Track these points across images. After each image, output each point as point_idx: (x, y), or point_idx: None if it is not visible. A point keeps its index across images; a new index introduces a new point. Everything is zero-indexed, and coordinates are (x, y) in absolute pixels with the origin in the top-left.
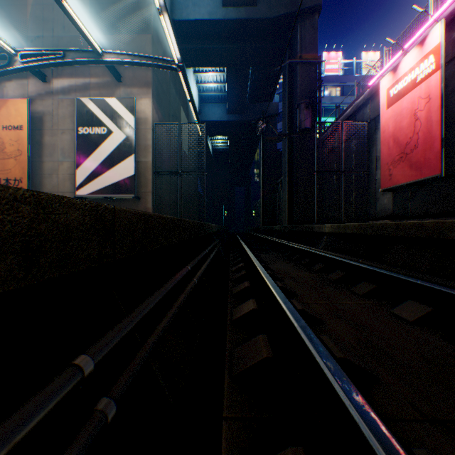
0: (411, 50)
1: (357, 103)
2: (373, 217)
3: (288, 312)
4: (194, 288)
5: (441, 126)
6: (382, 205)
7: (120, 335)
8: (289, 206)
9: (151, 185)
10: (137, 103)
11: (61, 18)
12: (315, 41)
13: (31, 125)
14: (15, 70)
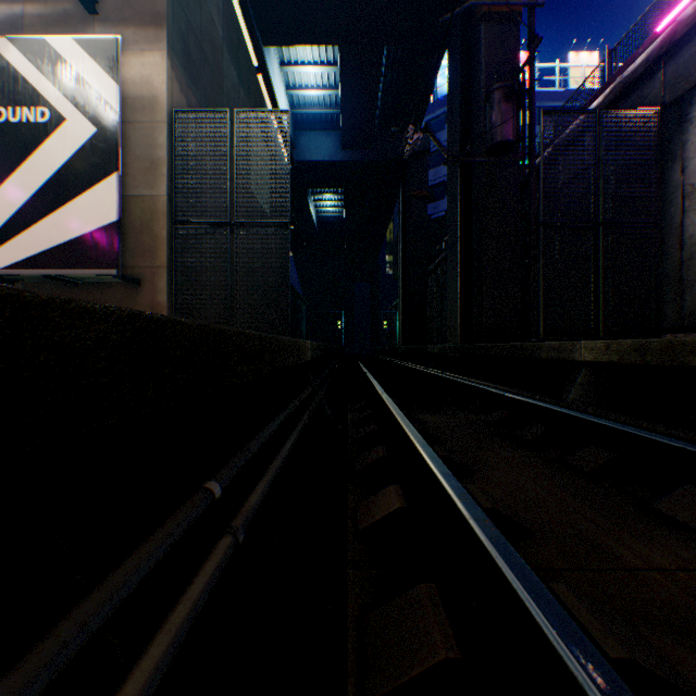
0: None
1: (625, 76)
2: (674, 326)
3: None
4: None
5: None
6: None
7: None
8: (463, 306)
9: (165, 252)
10: (133, 62)
11: None
12: None
13: None
14: None
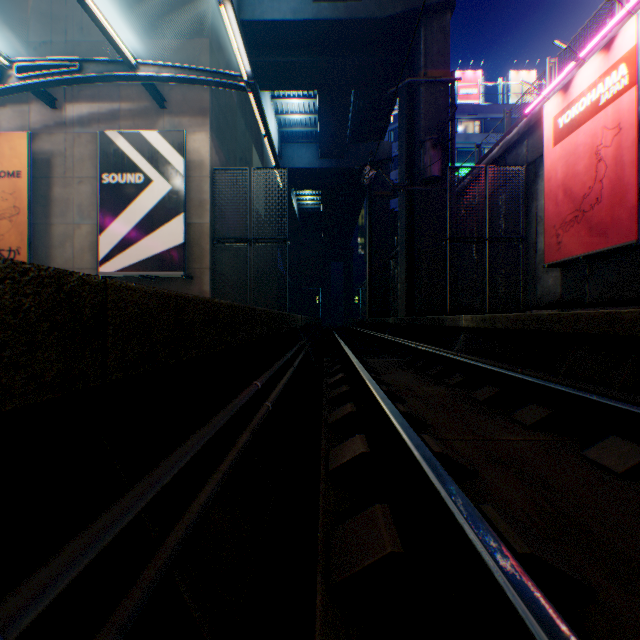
0: (591, 59)
1: (508, 139)
2: (532, 305)
3: (425, 465)
4: (267, 417)
5: (639, 169)
6: (546, 287)
7: (97, 547)
8: (409, 289)
9: (208, 259)
10: (188, 139)
11: (78, 16)
12: (446, 52)
13: (34, 171)
14: (9, 89)
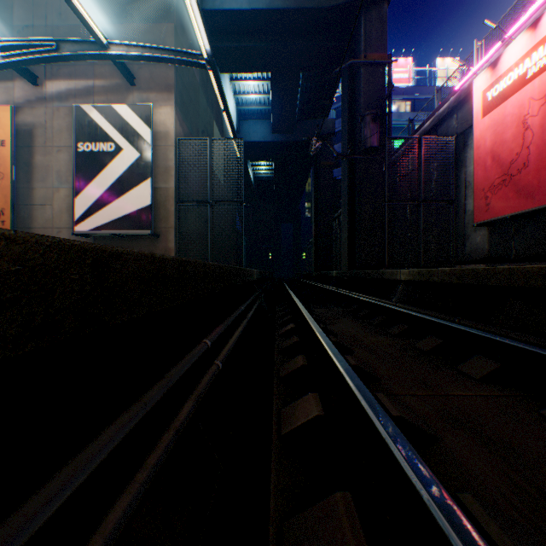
0: (518, 36)
1: (439, 113)
2: (461, 261)
3: (395, 449)
4: (217, 375)
5: None
6: (474, 244)
7: None
8: (350, 246)
9: (173, 219)
10: (155, 112)
11: (57, 2)
12: (383, 37)
13: (18, 141)
14: None
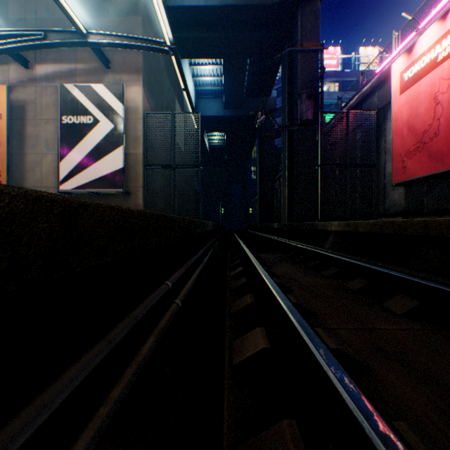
0: (430, 27)
1: (363, 92)
2: (382, 214)
3: (336, 381)
4: (177, 312)
5: None
6: (393, 200)
7: None
8: (289, 203)
9: (141, 180)
10: (127, 91)
11: None
12: (316, 29)
13: (12, 114)
14: None
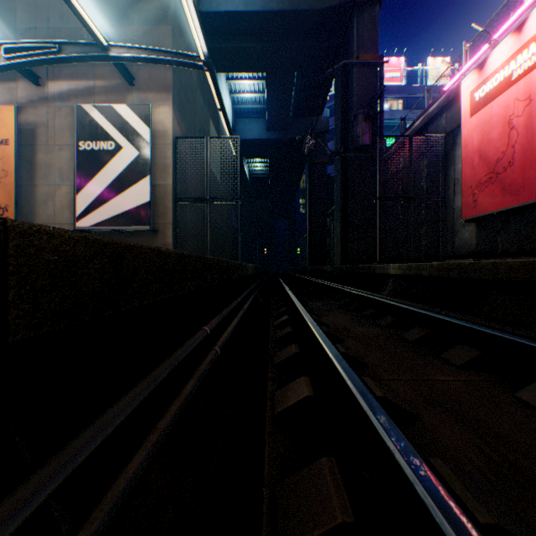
0: (504, 40)
1: (429, 113)
2: (450, 255)
3: (374, 419)
4: (216, 360)
5: None
6: (463, 239)
7: None
8: (343, 242)
9: (171, 215)
10: (154, 112)
11: (58, 5)
12: (375, 38)
13: (21, 139)
14: None
